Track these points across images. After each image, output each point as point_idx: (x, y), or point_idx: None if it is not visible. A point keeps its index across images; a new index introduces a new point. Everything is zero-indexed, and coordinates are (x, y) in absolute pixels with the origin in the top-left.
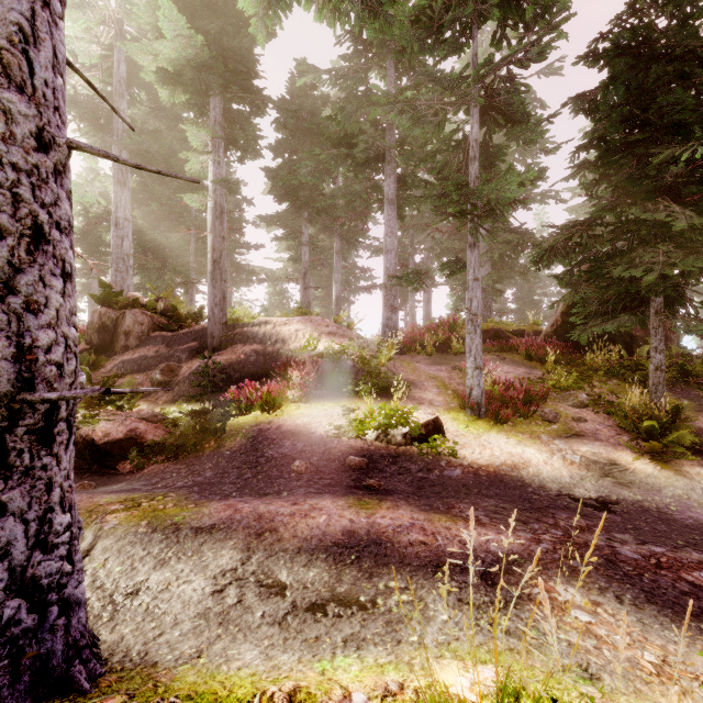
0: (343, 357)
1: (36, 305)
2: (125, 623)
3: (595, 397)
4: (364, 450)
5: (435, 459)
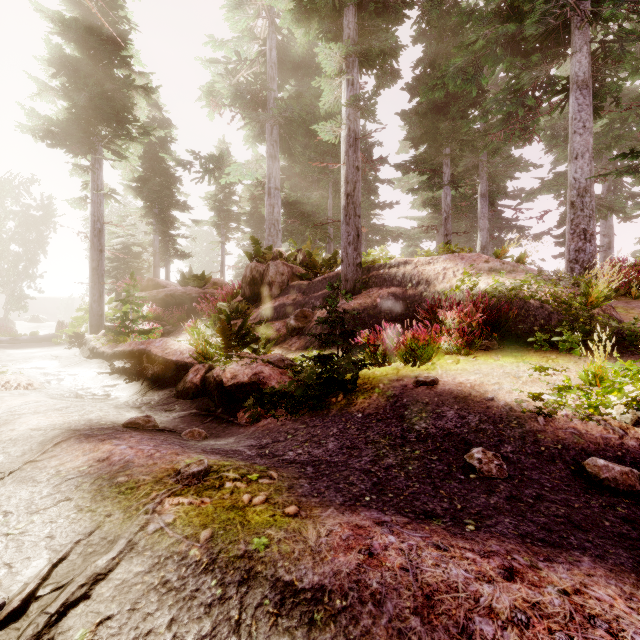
0: (520, 295)
1: None
2: None
3: None
4: (612, 447)
5: None
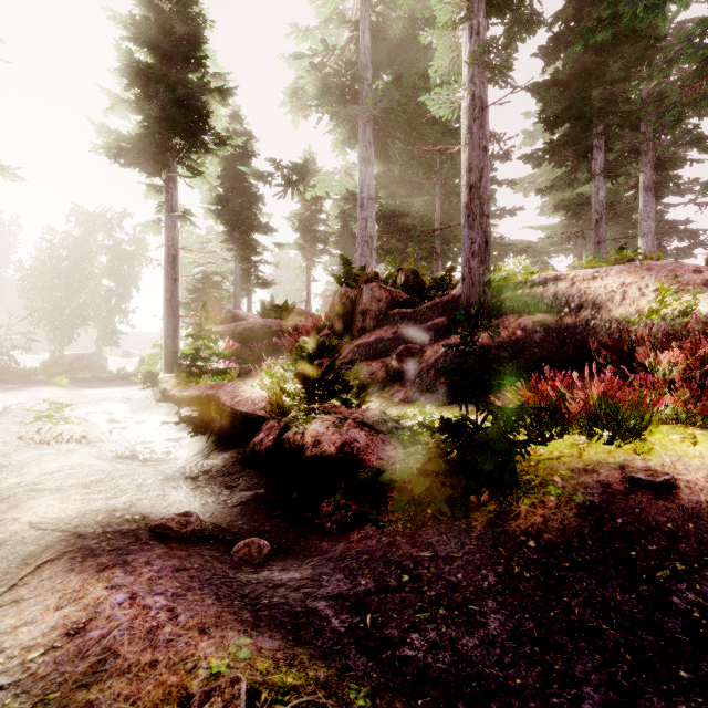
0: None
1: None
2: None
3: None
4: None
5: None
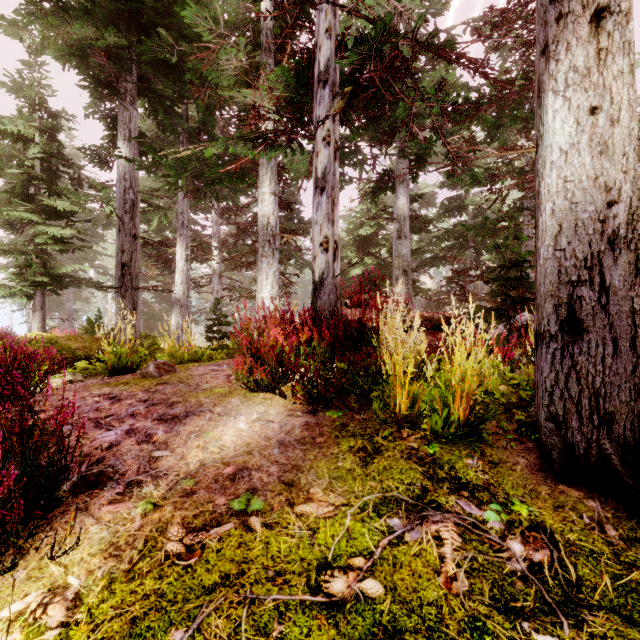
0: None
1: None
2: None
3: None
4: None
5: None
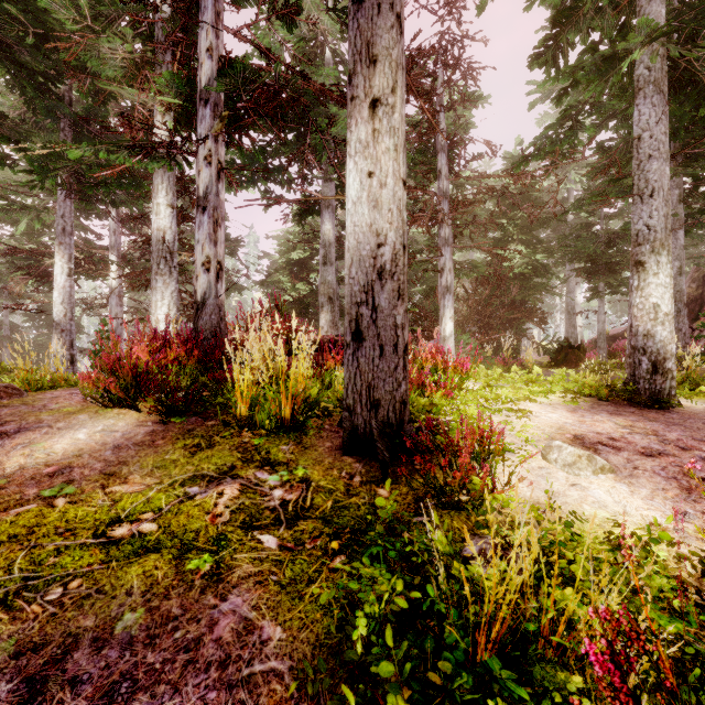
0: None
1: None
2: None
3: None
4: None
5: None
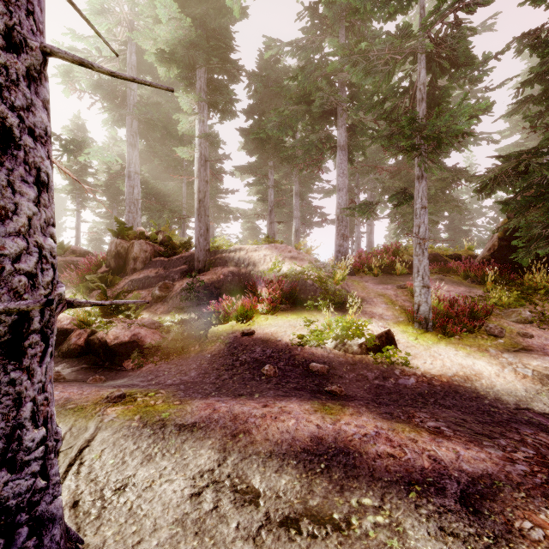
0: (303, 277)
1: (3, 211)
2: (109, 523)
3: (538, 314)
4: (324, 358)
5: (389, 368)
